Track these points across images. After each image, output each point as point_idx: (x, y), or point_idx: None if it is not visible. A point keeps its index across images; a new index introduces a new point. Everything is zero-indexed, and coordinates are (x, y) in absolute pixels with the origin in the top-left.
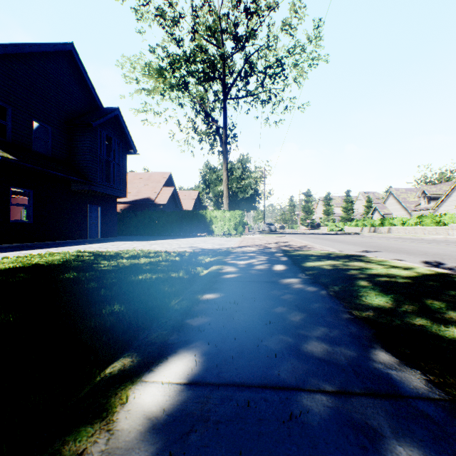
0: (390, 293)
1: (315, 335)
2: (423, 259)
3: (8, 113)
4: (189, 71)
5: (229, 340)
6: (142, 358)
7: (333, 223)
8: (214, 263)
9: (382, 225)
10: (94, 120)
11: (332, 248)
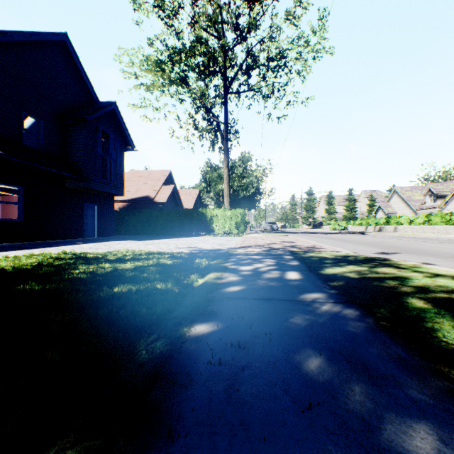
0: None
1: None
2: None
3: None
4: (188, 65)
5: None
6: None
7: (335, 222)
8: (213, 269)
9: (387, 224)
10: (89, 114)
11: (343, 249)
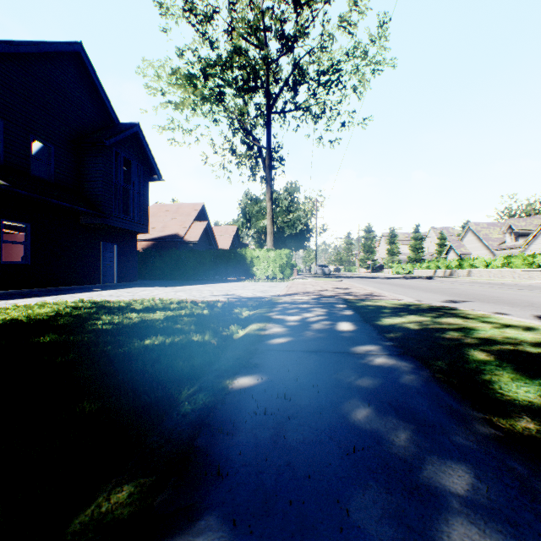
0: (535, 377)
1: (454, 492)
2: (535, 313)
3: None
4: (225, 79)
5: (277, 509)
6: None
7: (399, 264)
8: (255, 320)
9: (460, 267)
10: (107, 138)
11: (406, 296)
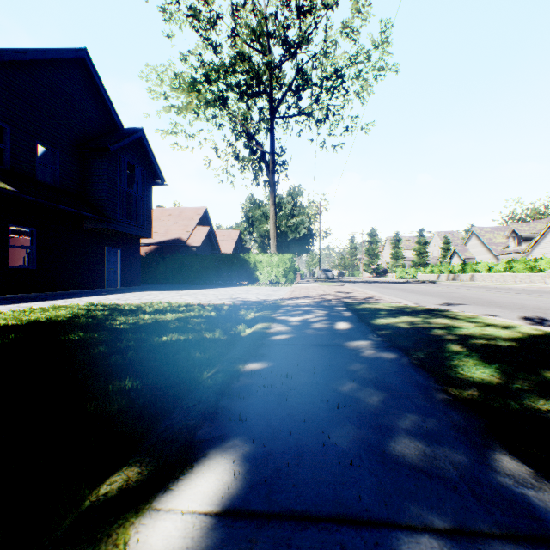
0: (494, 362)
1: (404, 428)
2: (522, 314)
3: (6, 134)
4: (228, 84)
5: (282, 436)
6: (156, 467)
7: (402, 269)
8: (260, 320)
9: (463, 271)
10: (112, 143)
11: (405, 300)
